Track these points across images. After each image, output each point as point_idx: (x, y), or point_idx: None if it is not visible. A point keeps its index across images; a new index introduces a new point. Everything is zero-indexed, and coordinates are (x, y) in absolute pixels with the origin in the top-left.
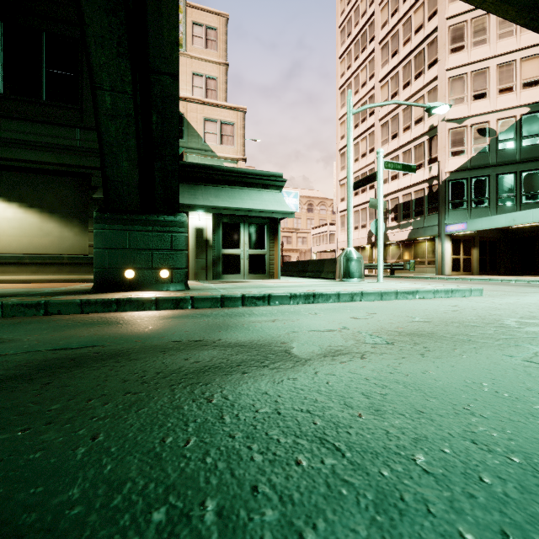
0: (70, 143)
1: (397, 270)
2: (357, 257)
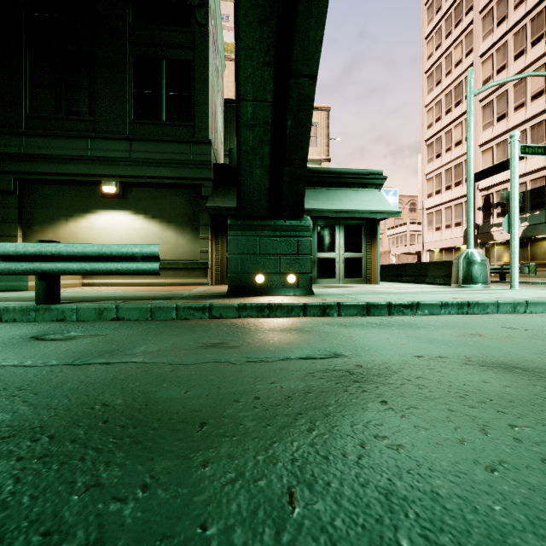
0: (184, 158)
1: (506, 274)
2: (481, 259)
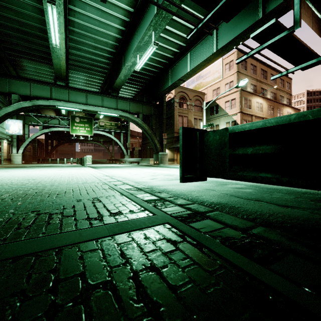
0: (171, 136)
1: None
2: None
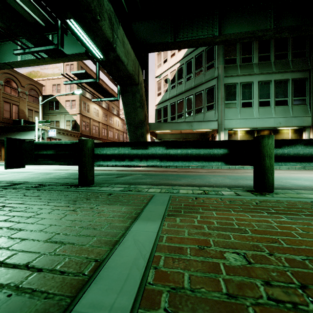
0: None
1: None
2: None
